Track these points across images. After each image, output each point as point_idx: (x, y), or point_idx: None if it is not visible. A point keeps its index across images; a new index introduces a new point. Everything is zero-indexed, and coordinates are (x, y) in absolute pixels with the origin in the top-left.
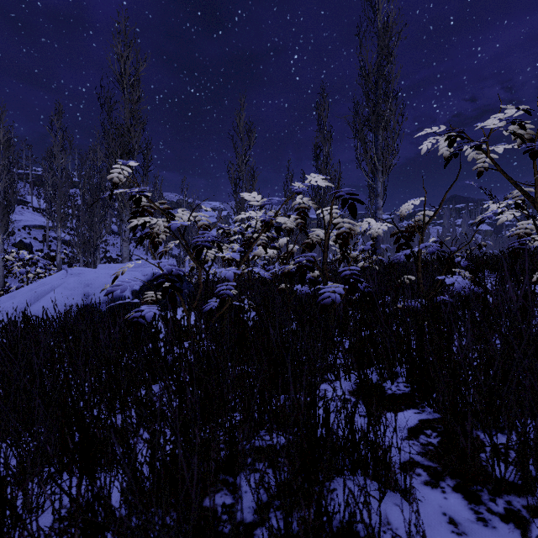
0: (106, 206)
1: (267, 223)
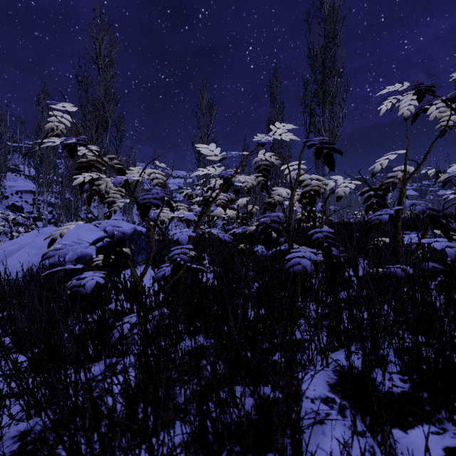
0: None
1: (227, 179)
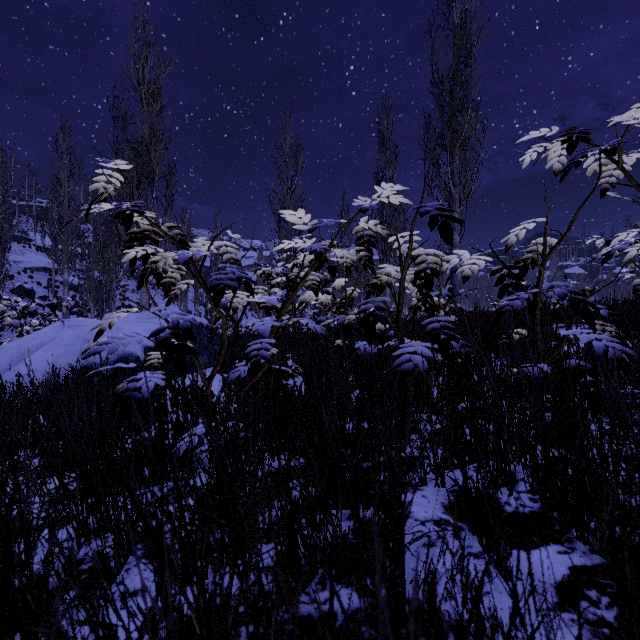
0: (123, 244)
1: (319, 254)
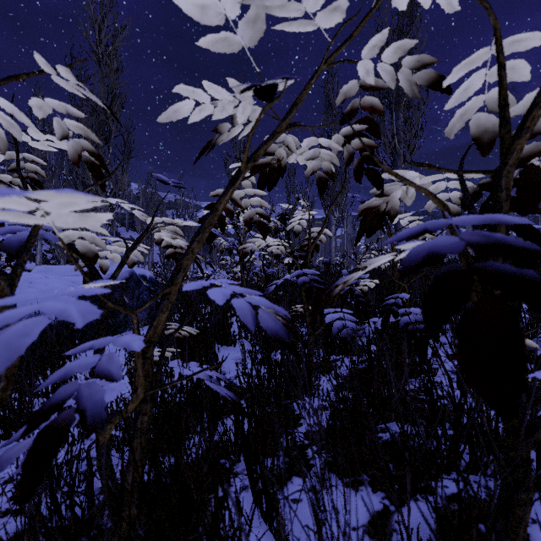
0: None
1: (268, 85)
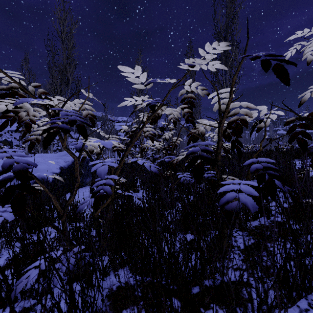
0: None
1: (153, 106)
